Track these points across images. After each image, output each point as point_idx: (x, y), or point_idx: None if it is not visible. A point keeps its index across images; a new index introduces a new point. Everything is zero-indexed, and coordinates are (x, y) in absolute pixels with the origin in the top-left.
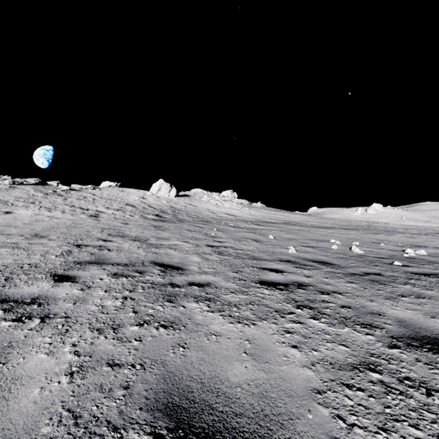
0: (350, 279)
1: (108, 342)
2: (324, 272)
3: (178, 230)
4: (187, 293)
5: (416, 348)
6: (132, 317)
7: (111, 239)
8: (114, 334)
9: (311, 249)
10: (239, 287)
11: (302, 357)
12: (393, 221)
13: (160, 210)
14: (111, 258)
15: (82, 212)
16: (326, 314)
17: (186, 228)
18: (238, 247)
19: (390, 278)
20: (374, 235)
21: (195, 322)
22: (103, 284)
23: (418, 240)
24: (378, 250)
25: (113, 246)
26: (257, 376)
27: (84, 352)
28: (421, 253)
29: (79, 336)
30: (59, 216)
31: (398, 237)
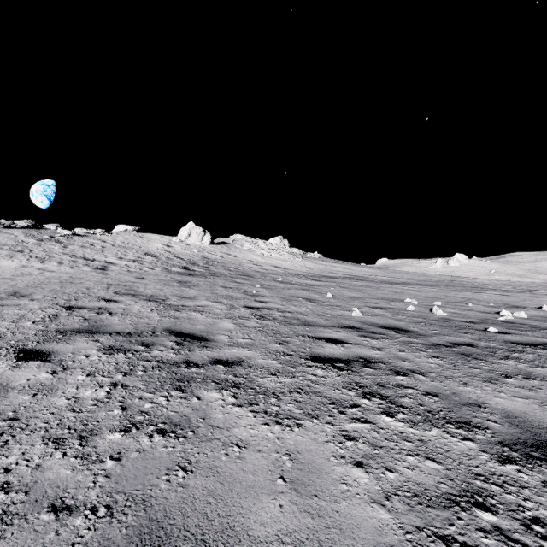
0: (434, 352)
1: (64, 464)
2: (398, 343)
3: (210, 286)
4: (207, 377)
5: (540, 463)
6: (117, 416)
7: (117, 298)
8: (79, 448)
9: (380, 311)
10: (283, 366)
11: (371, 484)
12: (480, 275)
13: (189, 262)
14: (111, 324)
15: (86, 264)
16: (404, 406)
17: (221, 283)
18: (286, 309)
19: (486, 351)
20: (459, 293)
21: (212, 424)
22: (87, 363)
23: (514, 299)
24: (465, 311)
25: (118, 308)
26: (298, 524)
27: (19, 485)
28: (520, 316)
29: (21, 453)
30: (53, 268)
31: (489, 295)
